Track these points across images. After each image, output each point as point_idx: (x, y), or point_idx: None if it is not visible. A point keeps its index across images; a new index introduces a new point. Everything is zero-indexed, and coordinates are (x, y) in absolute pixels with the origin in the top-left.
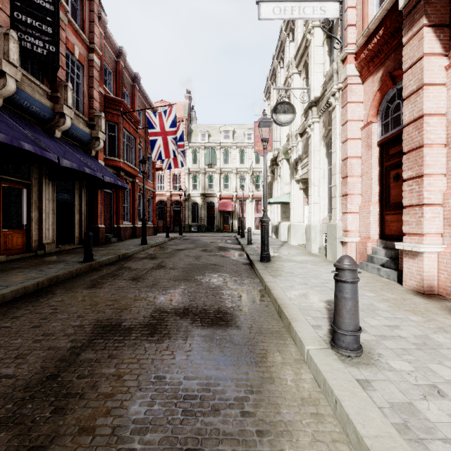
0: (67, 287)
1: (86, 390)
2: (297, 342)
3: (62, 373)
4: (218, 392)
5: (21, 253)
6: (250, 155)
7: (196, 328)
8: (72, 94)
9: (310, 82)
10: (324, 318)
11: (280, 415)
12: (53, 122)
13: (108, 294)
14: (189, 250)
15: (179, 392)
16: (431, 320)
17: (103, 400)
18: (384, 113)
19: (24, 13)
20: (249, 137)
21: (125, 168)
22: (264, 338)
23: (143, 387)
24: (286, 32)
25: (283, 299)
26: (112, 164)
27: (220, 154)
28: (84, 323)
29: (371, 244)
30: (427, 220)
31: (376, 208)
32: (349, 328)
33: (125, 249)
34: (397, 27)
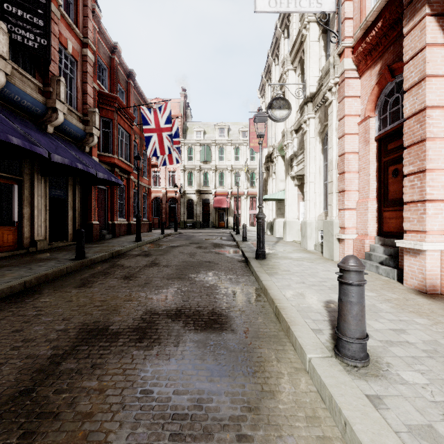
0: (55, 286)
1: (62, 408)
2: (296, 349)
3: (38, 387)
4: (211, 409)
5: (12, 250)
6: (245, 152)
7: (188, 332)
8: (65, 88)
9: (305, 78)
10: (325, 321)
11: (282, 439)
12: (46, 117)
13: (98, 294)
14: (184, 247)
15: (167, 410)
16: (438, 323)
17: (80, 421)
18: (382, 108)
19: (14, 4)
20: (243, 134)
21: (119, 165)
22: (261, 343)
23: (127, 405)
24: (281, 29)
25: (281, 299)
26: (106, 160)
27: (216, 151)
28: (68, 327)
29: (369, 241)
30: (429, 217)
31: (374, 204)
32: (356, 335)
33: (118, 245)
34: (396, 18)
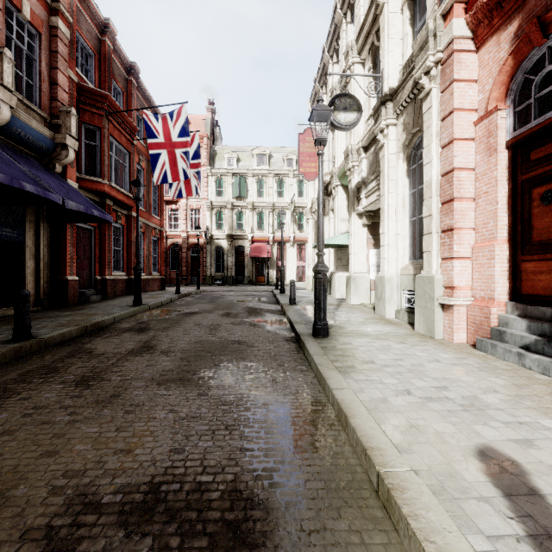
0: None
1: None
2: None
3: None
4: None
5: None
6: (291, 186)
7: None
8: (13, 68)
9: (382, 67)
10: (522, 545)
11: None
12: None
13: None
14: (204, 314)
15: None
16: None
17: None
18: (518, 94)
19: None
20: (289, 163)
21: (112, 194)
22: None
23: None
24: (342, 11)
25: (383, 449)
26: (91, 187)
27: (253, 184)
28: None
29: (497, 309)
30: None
31: (505, 250)
32: None
33: (103, 313)
34: None
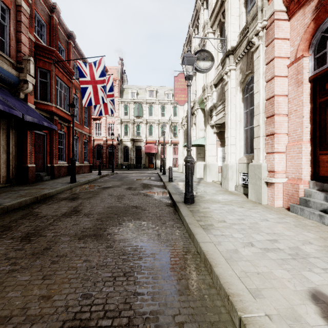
0: None
1: None
2: None
3: None
4: None
5: None
6: (169, 110)
7: None
8: None
9: (227, 33)
10: None
11: None
12: None
13: None
14: (115, 188)
15: None
16: None
17: None
18: (317, 46)
19: None
20: (168, 96)
21: (57, 113)
22: None
23: None
24: (201, 2)
25: (241, 295)
26: (44, 108)
27: (146, 108)
28: None
29: (303, 185)
30: None
31: (308, 147)
32: None
33: (50, 188)
34: None
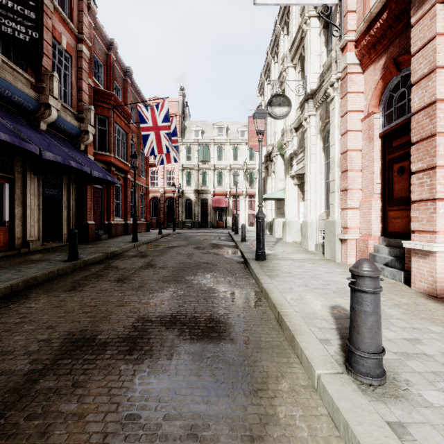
0: (44, 289)
1: (33, 439)
2: (303, 362)
3: (8, 411)
4: (208, 440)
5: (3, 251)
6: (244, 152)
7: (183, 341)
8: (59, 84)
9: (306, 74)
10: (332, 330)
11: None
12: (38, 113)
13: (88, 299)
14: (182, 247)
15: (156, 441)
16: None
17: None
18: (386, 103)
19: None
20: (242, 133)
21: (116, 163)
22: (263, 355)
23: (109, 434)
24: (280, 26)
25: (283, 304)
26: (102, 159)
27: (214, 151)
28: (52, 337)
29: (373, 241)
30: (440, 217)
31: (378, 203)
32: (371, 350)
33: (114, 246)
34: (402, 8)
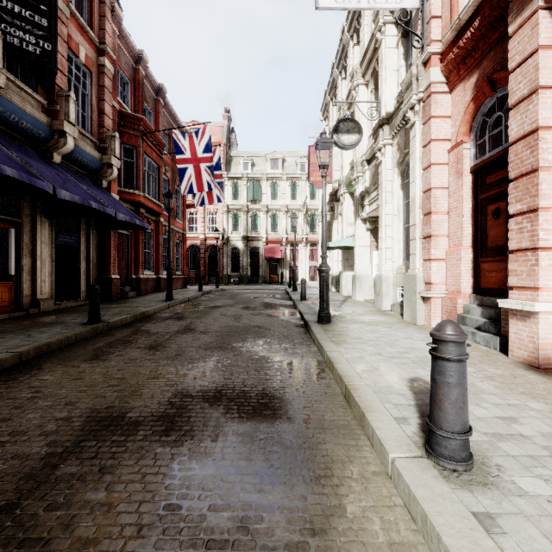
0: (60, 358)
1: (55, 532)
2: (374, 444)
3: (24, 500)
4: (261, 533)
5: (8, 312)
6: (304, 189)
7: (231, 420)
8: (76, 106)
9: (380, 94)
10: (410, 406)
11: None
12: (51, 142)
13: (114, 370)
14: (227, 307)
15: (200, 534)
16: None
17: None
18: (479, 130)
19: None
20: (302, 166)
21: (145, 204)
22: (327, 437)
23: (145, 527)
24: (349, 34)
25: (351, 376)
26: (129, 198)
27: (267, 188)
28: (73, 415)
29: (462, 300)
30: (543, 270)
31: (469, 253)
32: (455, 429)
33: (144, 306)
34: (498, 15)
